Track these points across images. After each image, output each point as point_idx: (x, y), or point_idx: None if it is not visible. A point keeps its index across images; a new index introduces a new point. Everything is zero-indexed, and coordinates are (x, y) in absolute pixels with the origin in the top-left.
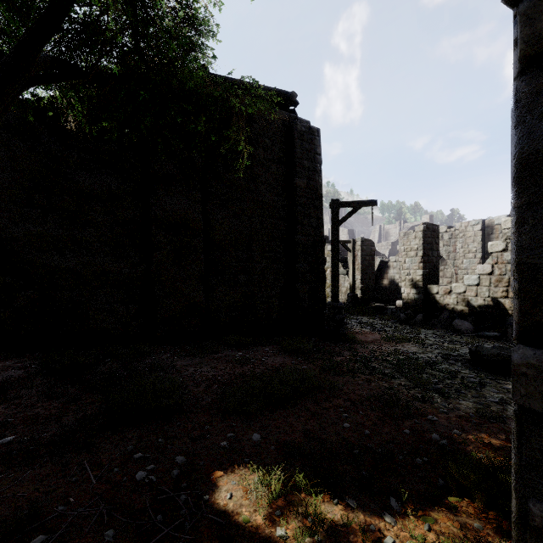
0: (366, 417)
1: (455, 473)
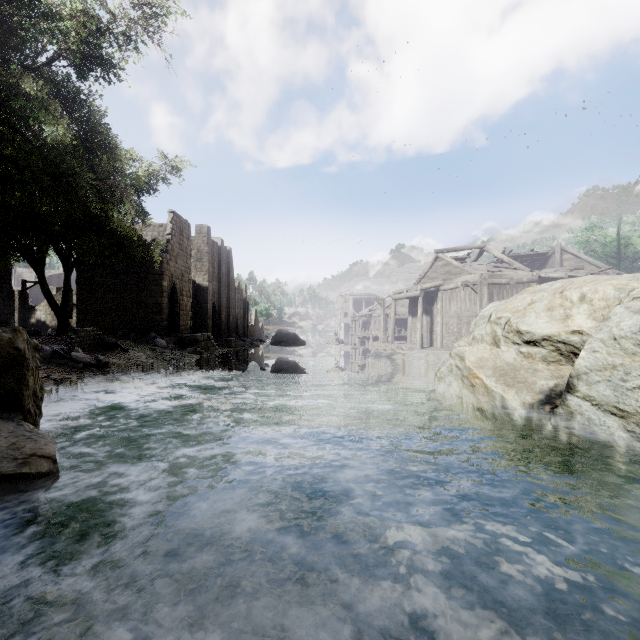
0: None
1: None
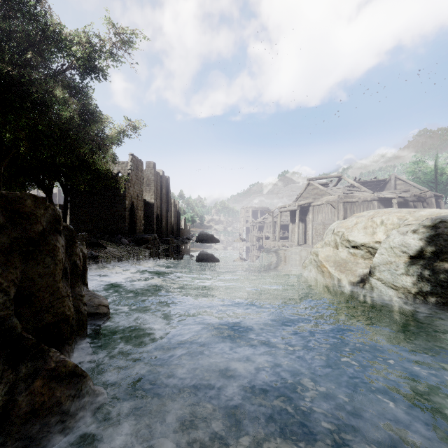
0: None
1: None
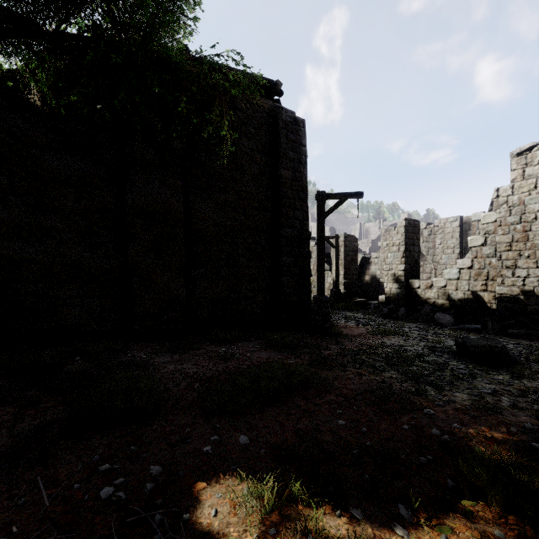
0: (361, 412)
1: (466, 473)
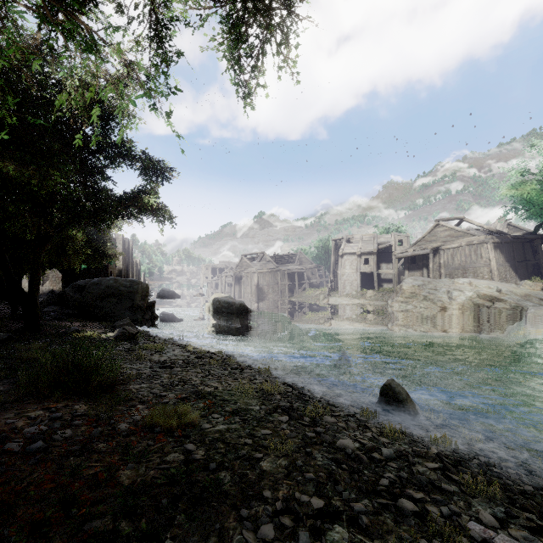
0: None
1: None
